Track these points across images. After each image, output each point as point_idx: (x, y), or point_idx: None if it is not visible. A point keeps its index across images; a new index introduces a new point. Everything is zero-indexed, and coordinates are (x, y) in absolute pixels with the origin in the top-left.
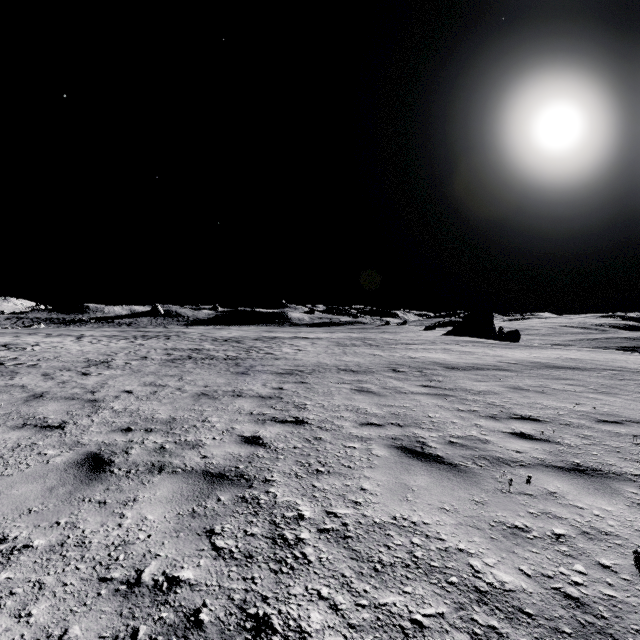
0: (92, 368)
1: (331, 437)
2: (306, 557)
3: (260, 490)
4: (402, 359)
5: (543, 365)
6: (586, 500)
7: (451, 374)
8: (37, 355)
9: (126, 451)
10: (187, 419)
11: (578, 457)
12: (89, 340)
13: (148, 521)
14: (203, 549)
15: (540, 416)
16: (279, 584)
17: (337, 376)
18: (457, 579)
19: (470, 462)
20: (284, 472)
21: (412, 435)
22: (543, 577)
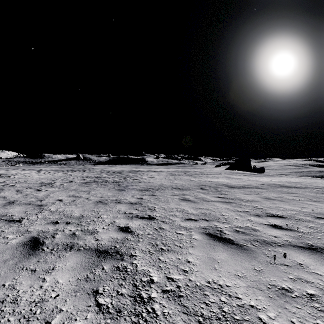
0: (43, 187)
1: (169, 227)
2: (155, 312)
3: (128, 262)
4: (205, 182)
5: (279, 185)
6: (322, 269)
7: (231, 190)
8: (15, 180)
9: (53, 236)
10: (89, 216)
11: (310, 240)
12: (44, 172)
13: (59, 284)
14: (90, 305)
15: (283, 214)
16: None
17: (171, 191)
18: None
19: (249, 243)
20: (142, 250)
21: (214, 226)
22: None
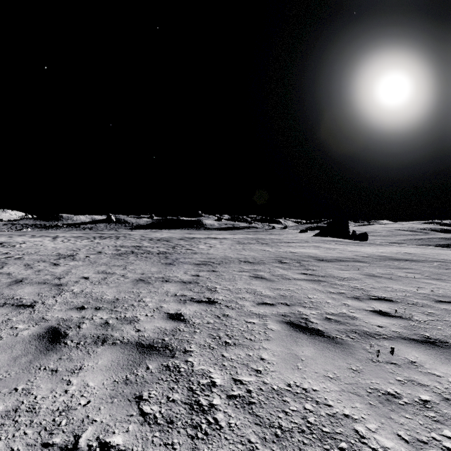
0: (61, 260)
1: (236, 314)
2: (218, 422)
3: (180, 359)
4: (285, 253)
5: (388, 258)
6: (441, 369)
7: (322, 265)
8: (23, 250)
9: (78, 325)
10: (127, 299)
11: (427, 331)
12: (61, 240)
13: (89, 388)
14: (132, 414)
15: (392, 297)
16: (195, 450)
17: (239, 266)
18: (346, 445)
19: (344, 335)
20: (200, 344)
21: (297, 312)
22: (419, 443)
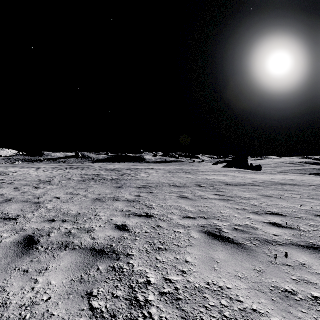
0: (41, 184)
1: (167, 225)
2: (151, 316)
3: (124, 262)
4: (203, 180)
5: (277, 183)
6: None
7: (229, 188)
8: (14, 178)
9: (48, 234)
10: (86, 214)
11: (311, 239)
12: (43, 170)
13: (51, 286)
14: (83, 309)
15: (283, 212)
16: None
17: (169, 189)
18: None
19: (249, 242)
20: (139, 249)
21: (213, 224)
22: None
